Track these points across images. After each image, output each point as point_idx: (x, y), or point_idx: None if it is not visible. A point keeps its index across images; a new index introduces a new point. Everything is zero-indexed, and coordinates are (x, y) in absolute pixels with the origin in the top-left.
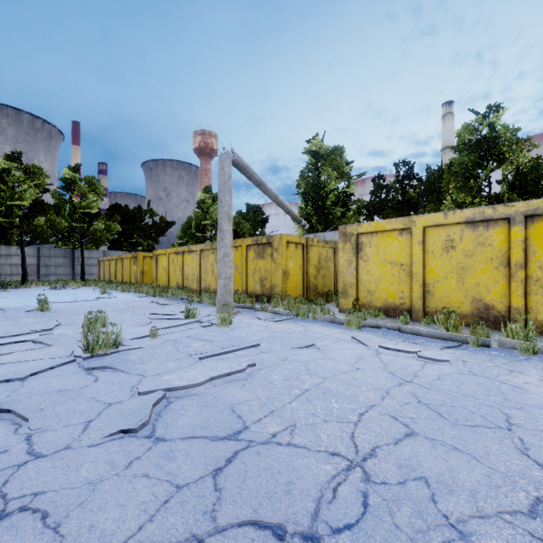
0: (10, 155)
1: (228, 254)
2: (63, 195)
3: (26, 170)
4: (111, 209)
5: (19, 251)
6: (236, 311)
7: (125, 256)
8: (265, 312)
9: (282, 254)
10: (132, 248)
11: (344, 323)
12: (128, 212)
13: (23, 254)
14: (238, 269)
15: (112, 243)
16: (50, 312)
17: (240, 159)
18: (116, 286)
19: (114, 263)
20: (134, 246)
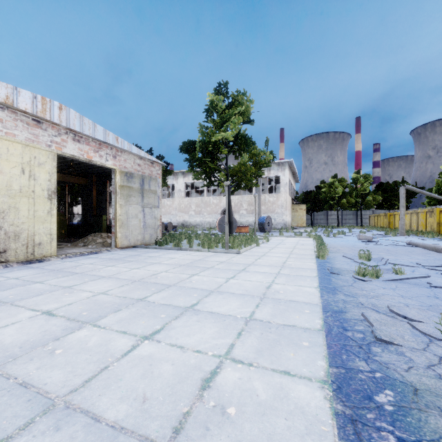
0: (333, 176)
1: (402, 217)
2: (352, 186)
3: (339, 180)
4: (377, 186)
5: (334, 213)
6: (405, 235)
7: (381, 214)
8: (414, 235)
9: (436, 216)
10: (390, 207)
11: (429, 237)
12: (387, 186)
13: (337, 215)
14: (423, 221)
15: (377, 206)
16: (352, 233)
17: (408, 187)
18: (375, 228)
19: (376, 218)
20: (391, 206)
